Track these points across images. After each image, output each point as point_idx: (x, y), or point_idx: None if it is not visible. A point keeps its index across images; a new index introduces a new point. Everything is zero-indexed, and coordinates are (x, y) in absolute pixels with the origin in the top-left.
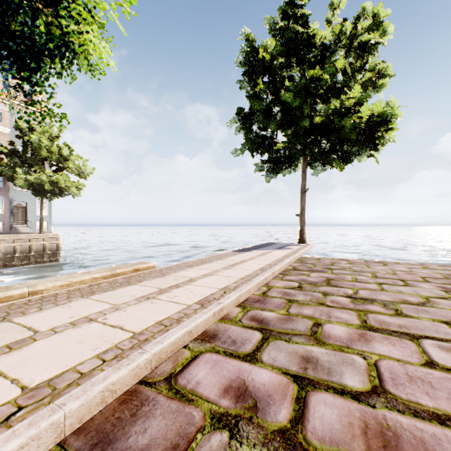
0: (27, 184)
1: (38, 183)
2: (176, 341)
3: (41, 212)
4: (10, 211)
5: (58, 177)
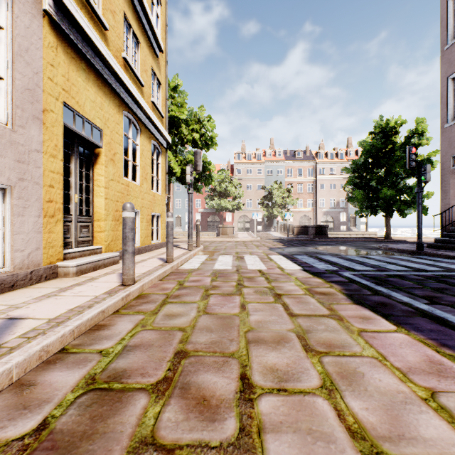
0: None
1: None
2: (428, 240)
3: (366, 220)
4: (348, 219)
5: None
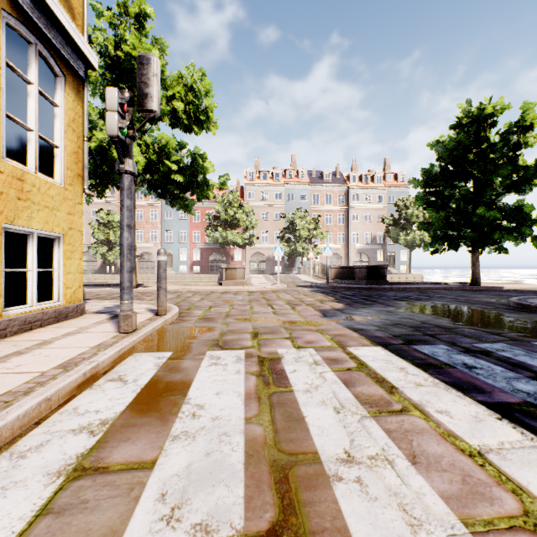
0: (405, 242)
1: (411, 240)
2: (532, 287)
3: (409, 259)
4: (386, 259)
5: (423, 235)
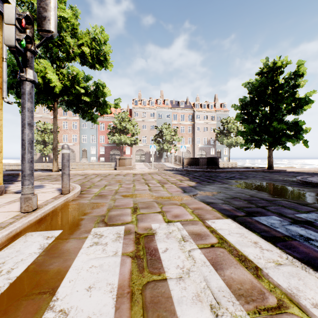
0: (227, 143)
1: (230, 142)
2: (302, 170)
3: (229, 153)
4: (216, 153)
5: (237, 139)
